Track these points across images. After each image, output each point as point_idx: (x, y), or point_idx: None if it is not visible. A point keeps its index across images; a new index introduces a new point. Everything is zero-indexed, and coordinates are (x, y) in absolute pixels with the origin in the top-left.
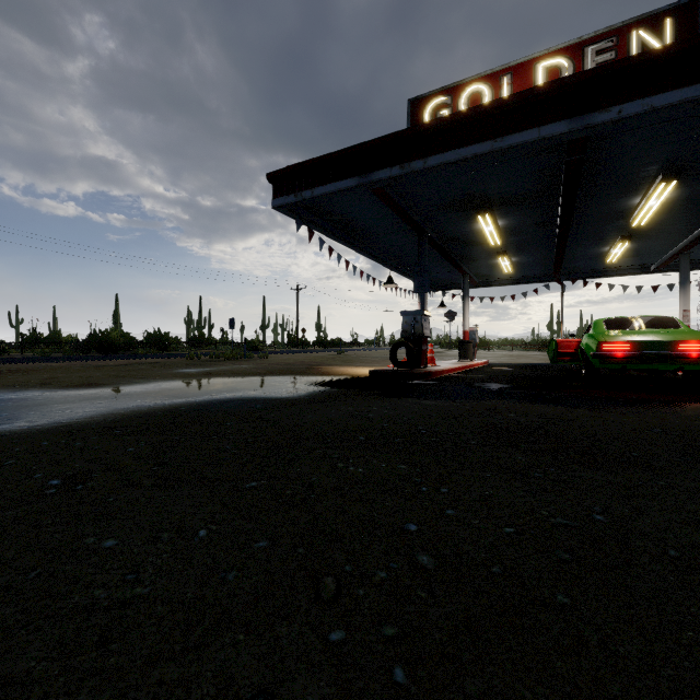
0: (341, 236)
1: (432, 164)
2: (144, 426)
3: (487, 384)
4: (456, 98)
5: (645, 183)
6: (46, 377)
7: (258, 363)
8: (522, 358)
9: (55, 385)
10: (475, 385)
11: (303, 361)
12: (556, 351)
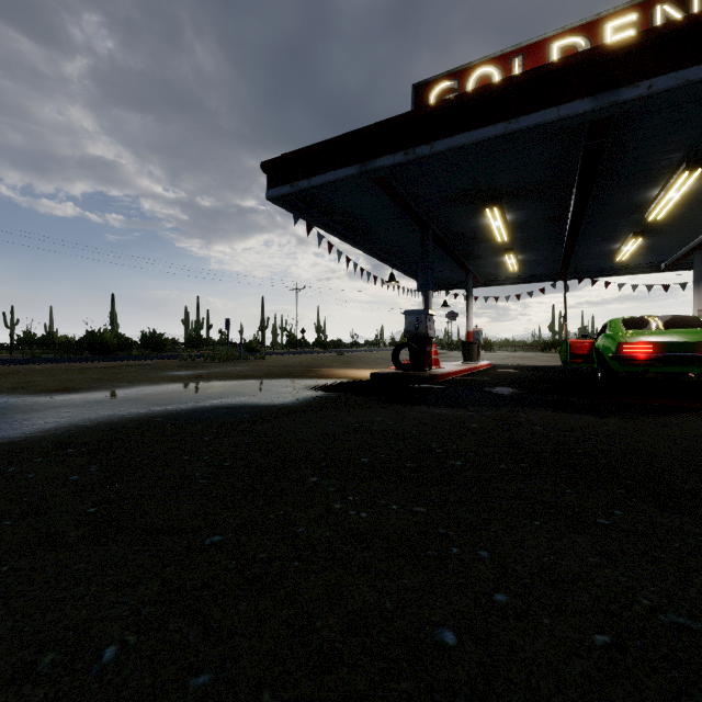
0: (341, 232)
1: (439, 149)
2: (107, 442)
3: (497, 388)
4: (463, 83)
5: (666, 172)
6: (21, 381)
7: (254, 365)
8: (526, 359)
9: (27, 390)
10: (485, 390)
11: (301, 363)
12: (568, 353)
